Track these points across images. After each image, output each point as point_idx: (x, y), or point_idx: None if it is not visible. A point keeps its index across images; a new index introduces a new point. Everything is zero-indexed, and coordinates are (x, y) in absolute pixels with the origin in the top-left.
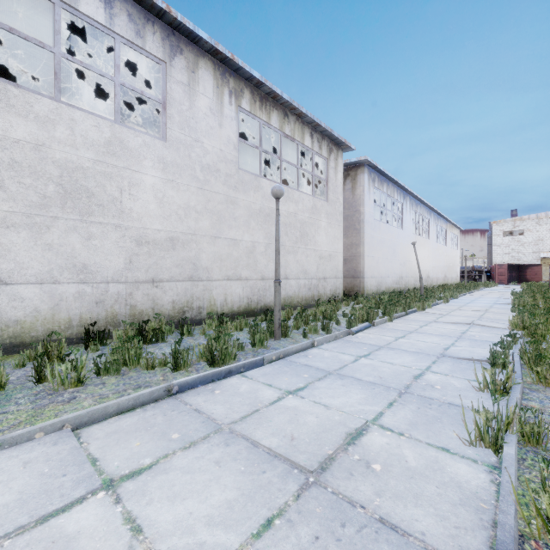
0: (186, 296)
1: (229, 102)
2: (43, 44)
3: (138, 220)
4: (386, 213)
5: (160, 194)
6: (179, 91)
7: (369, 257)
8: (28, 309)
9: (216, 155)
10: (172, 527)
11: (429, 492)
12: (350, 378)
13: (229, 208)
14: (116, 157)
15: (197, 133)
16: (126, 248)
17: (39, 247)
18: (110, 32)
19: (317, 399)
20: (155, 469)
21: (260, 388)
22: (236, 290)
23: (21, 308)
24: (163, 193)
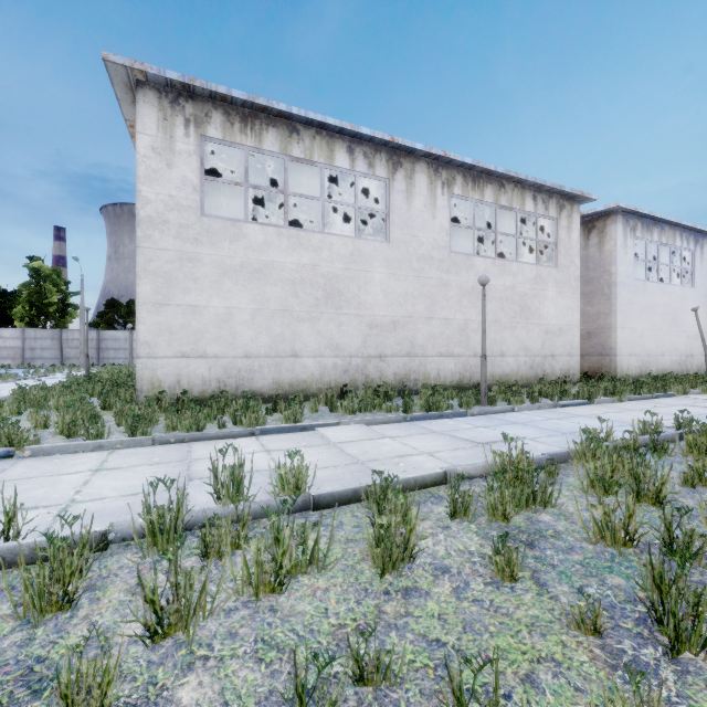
0: (405, 369)
1: (442, 193)
2: (315, 198)
3: (370, 309)
4: (658, 268)
5: (385, 287)
6: (399, 199)
7: (626, 329)
8: (309, 374)
9: (429, 244)
10: (418, 445)
11: (538, 453)
12: (531, 426)
13: (441, 290)
14: (356, 264)
15: (413, 230)
16: (362, 331)
17: (314, 333)
18: (352, 172)
19: (499, 430)
20: (407, 437)
21: (462, 424)
22: (448, 366)
23: (305, 373)
24: (387, 286)
